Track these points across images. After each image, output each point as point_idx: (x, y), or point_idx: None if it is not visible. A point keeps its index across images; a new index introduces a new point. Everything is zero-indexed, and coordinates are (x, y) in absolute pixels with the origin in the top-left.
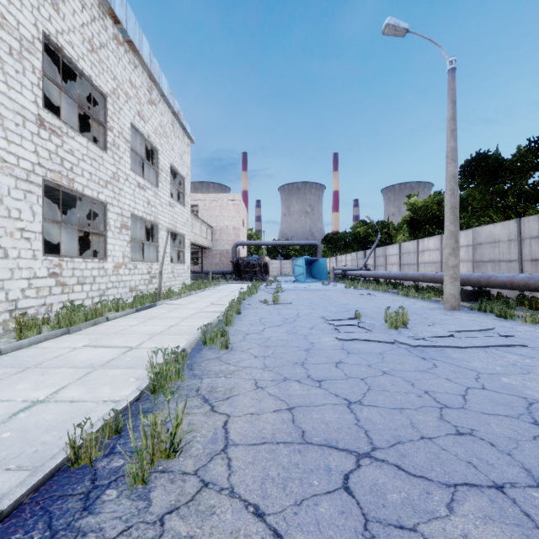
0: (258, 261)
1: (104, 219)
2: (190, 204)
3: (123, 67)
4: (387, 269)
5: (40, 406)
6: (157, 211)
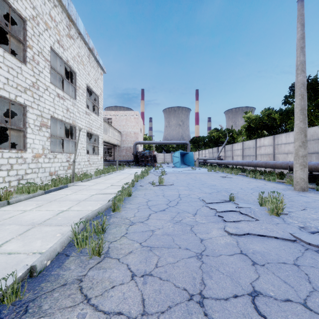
0: (150, 154)
1: (23, 118)
2: (107, 117)
3: (43, 2)
4: (234, 159)
5: None
6: (75, 117)
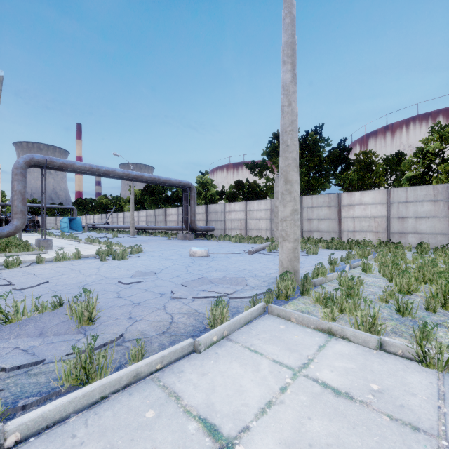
0: (33, 219)
1: None
2: None
3: None
4: (119, 224)
5: (62, 242)
6: None
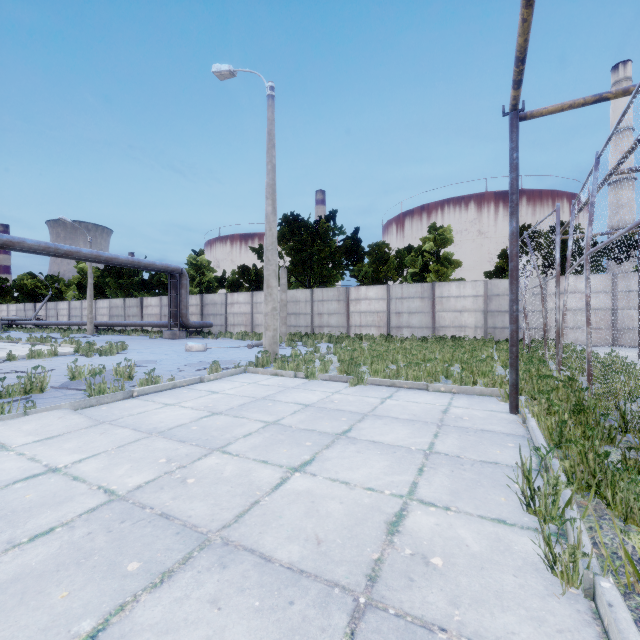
0: None
1: None
2: None
3: None
4: (59, 319)
5: None
6: None
